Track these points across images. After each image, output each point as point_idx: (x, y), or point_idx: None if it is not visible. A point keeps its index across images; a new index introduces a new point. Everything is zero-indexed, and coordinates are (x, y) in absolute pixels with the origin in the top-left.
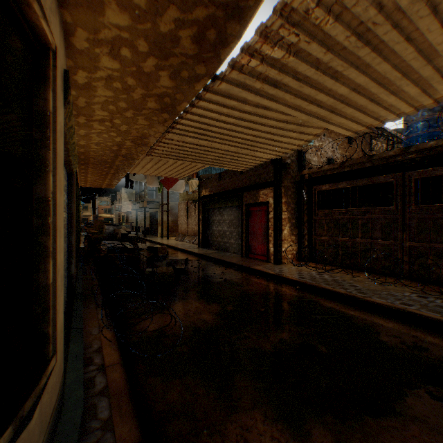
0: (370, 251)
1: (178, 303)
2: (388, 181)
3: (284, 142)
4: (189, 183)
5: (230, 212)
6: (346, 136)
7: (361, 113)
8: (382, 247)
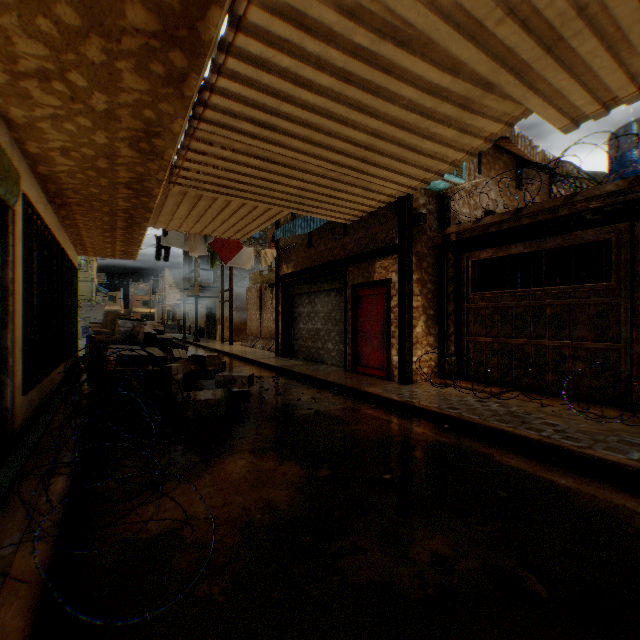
0: (568, 361)
1: (225, 461)
2: (602, 237)
3: (426, 154)
4: (261, 254)
5: (326, 299)
6: (513, 177)
7: (609, 57)
8: (590, 354)
